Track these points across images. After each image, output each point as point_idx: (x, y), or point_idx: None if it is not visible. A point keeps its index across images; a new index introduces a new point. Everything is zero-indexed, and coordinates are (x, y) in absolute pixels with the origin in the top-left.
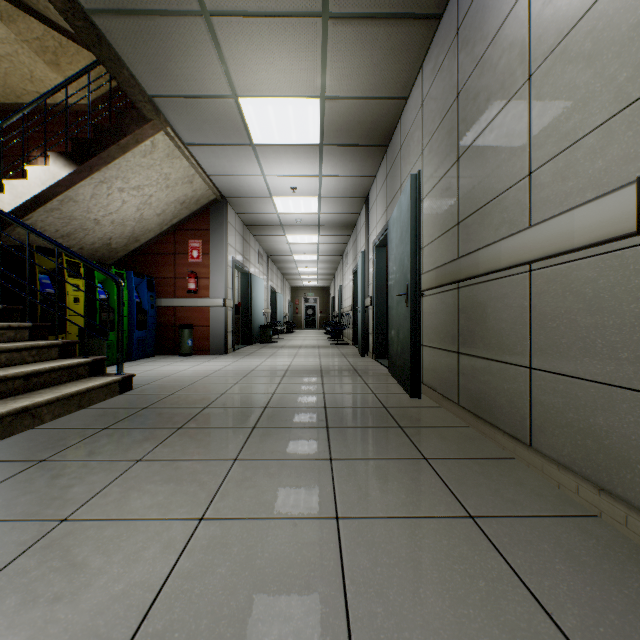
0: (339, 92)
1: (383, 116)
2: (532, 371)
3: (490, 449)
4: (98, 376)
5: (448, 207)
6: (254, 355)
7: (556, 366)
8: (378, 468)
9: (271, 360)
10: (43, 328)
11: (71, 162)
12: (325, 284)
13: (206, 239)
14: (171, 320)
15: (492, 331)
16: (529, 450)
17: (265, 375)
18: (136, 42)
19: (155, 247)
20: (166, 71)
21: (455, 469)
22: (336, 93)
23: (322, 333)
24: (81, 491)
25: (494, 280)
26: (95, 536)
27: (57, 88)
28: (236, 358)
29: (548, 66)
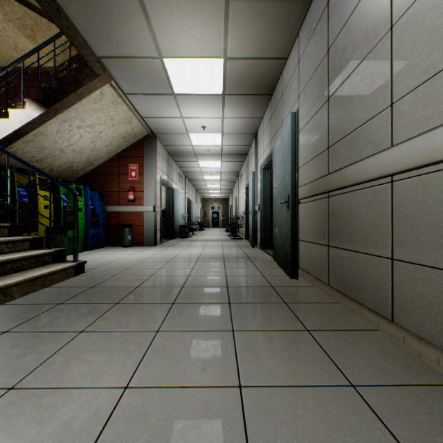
0: (237, 54)
1: (269, 72)
2: (394, 261)
3: (357, 322)
4: (59, 262)
5: (320, 136)
6: (175, 246)
7: (416, 258)
8: (271, 339)
9: (187, 250)
10: (19, 227)
11: (41, 106)
12: (225, 196)
13: (141, 163)
14: (116, 221)
15: (357, 229)
16: (391, 324)
17: (183, 261)
18: (86, 14)
19: (105, 169)
20: (109, 37)
21: (332, 340)
22: (235, 54)
23: (223, 230)
24: (30, 360)
25: (359, 190)
26: (34, 405)
27: (31, 52)
28: (162, 248)
29: (409, 16)
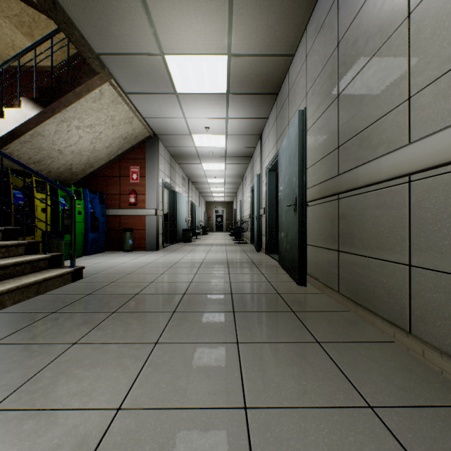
0: (241, 50)
1: (275, 70)
2: (411, 268)
3: (371, 333)
4: (55, 268)
5: (329, 135)
6: (178, 251)
7: (438, 265)
8: (278, 352)
9: (190, 255)
10: (14, 231)
11: (38, 105)
12: (230, 200)
13: (143, 165)
14: (117, 225)
15: (370, 233)
16: (409, 336)
17: (185, 266)
18: (84, 8)
19: (105, 171)
20: (108, 33)
21: (345, 353)
22: (239, 51)
23: (228, 235)
24: (16, 376)
25: (372, 191)
26: (14, 430)
27: (28, 49)
28: (164, 253)
29: (429, 1)
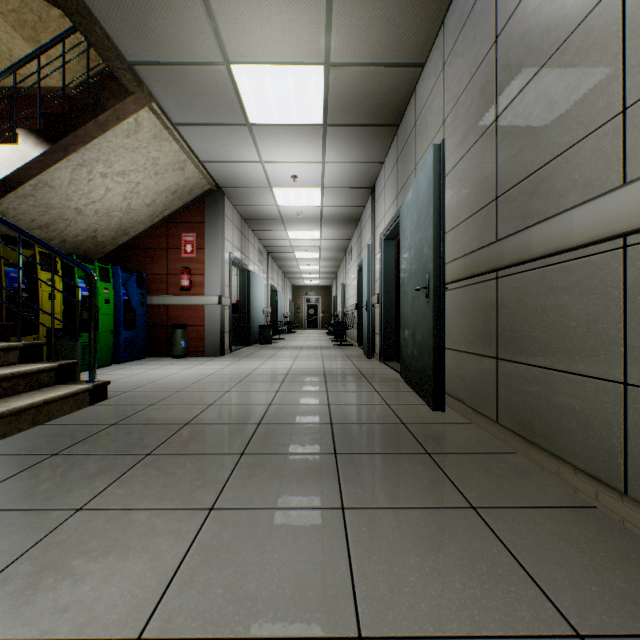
0: (346, 57)
1: (395, 88)
2: (629, 388)
3: (556, 490)
4: (65, 384)
5: (481, 180)
6: (252, 357)
7: None
8: (411, 525)
9: (270, 363)
10: (3, 328)
11: (43, 141)
12: (327, 283)
13: (200, 232)
14: (163, 319)
15: (553, 331)
16: (625, 501)
17: (262, 381)
18: None
19: (146, 241)
20: (146, 30)
21: (520, 528)
22: (342, 58)
23: (324, 333)
24: None
25: (556, 264)
26: None
27: (28, 58)
28: (232, 360)
29: None
